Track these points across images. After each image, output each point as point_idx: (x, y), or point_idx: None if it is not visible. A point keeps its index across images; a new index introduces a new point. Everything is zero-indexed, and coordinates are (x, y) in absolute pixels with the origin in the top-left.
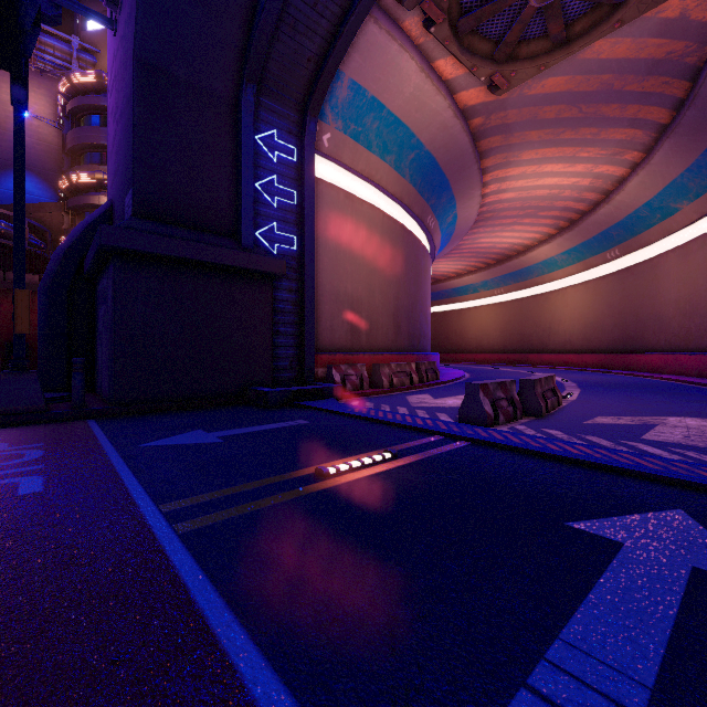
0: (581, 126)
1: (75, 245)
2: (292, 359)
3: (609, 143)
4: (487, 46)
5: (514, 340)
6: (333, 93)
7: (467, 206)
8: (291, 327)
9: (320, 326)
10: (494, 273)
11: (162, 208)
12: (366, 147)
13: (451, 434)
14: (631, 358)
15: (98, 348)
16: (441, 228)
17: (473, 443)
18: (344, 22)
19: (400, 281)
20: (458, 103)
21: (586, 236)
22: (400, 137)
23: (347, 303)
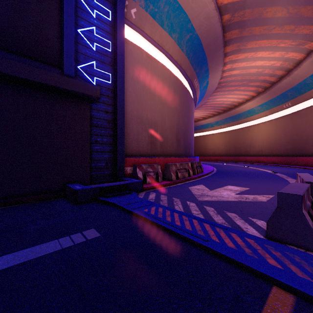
0: (285, 24)
1: None
2: (107, 161)
3: (298, 36)
4: None
5: (231, 150)
6: None
7: (214, 76)
8: (106, 138)
9: (130, 139)
10: (222, 117)
11: None
12: (160, 24)
13: (308, 295)
14: (298, 159)
15: None
16: (200, 88)
17: None
18: None
19: (179, 114)
20: (217, 1)
21: (272, 96)
22: (181, 21)
23: (148, 124)
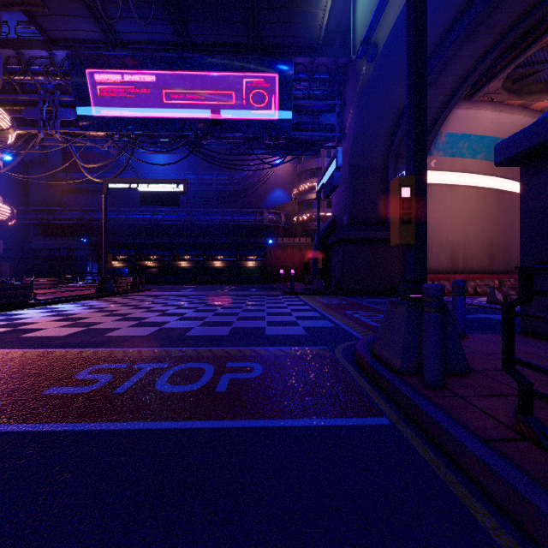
0: None
1: (323, 234)
2: None
3: None
4: (544, 85)
5: None
6: (435, 142)
7: None
8: None
9: (430, 260)
10: None
11: (357, 219)
12: (460, 157)
13: (472, 304)
14: None
15: (332, 272)
16: None
17: (478, 307)
18: (438, 118)
19: (494, 226)
20: (536, 108)
21: None
22: (486, 143)
23: (448, 246)
